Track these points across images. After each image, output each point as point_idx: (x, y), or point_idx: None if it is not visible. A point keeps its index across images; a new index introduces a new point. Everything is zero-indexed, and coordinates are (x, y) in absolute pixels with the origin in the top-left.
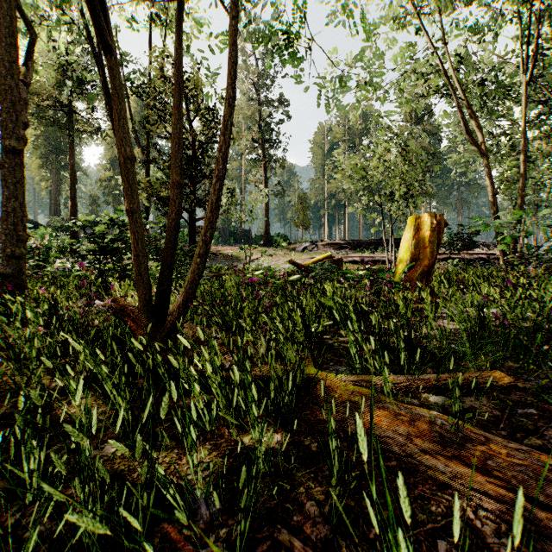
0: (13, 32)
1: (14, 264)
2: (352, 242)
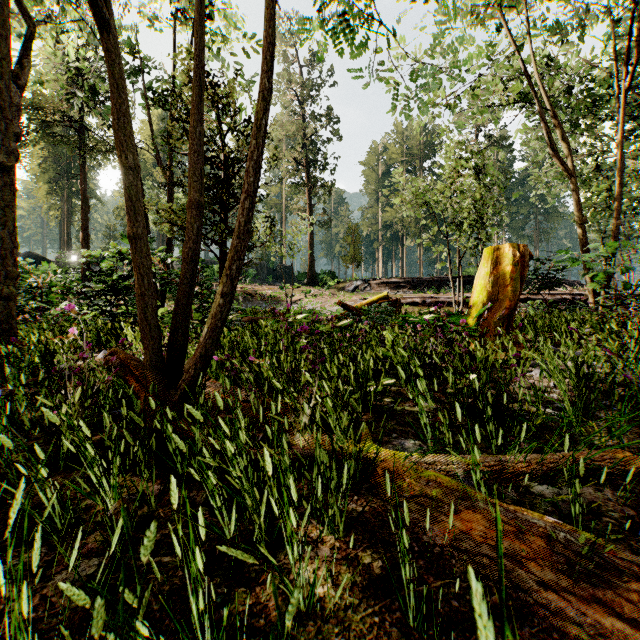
0: (0, 22)
1: (1, 306)
2: (411, 281)
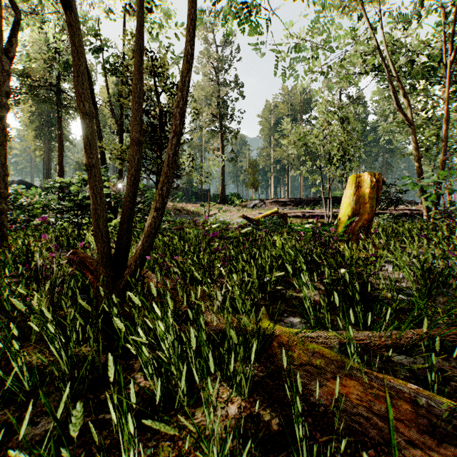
0: None
1: None
2: (294, 200)
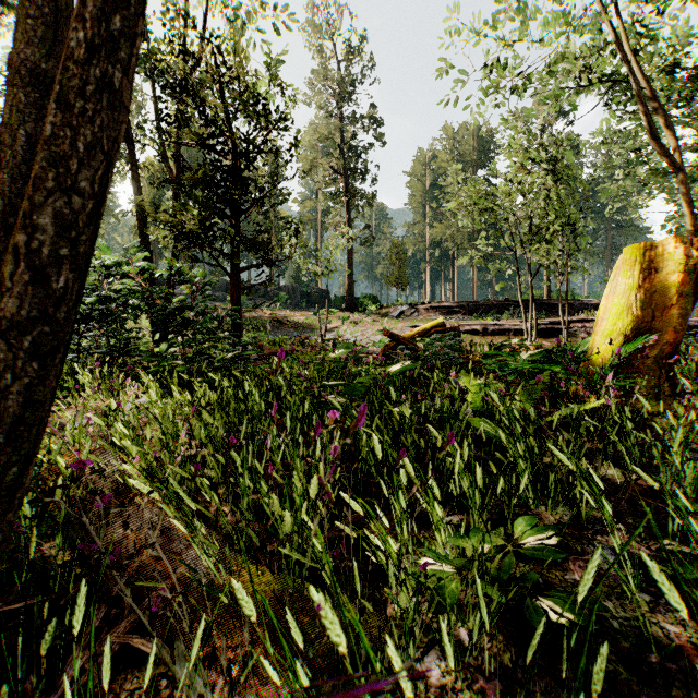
0: None
1: None
2: (466, 305)
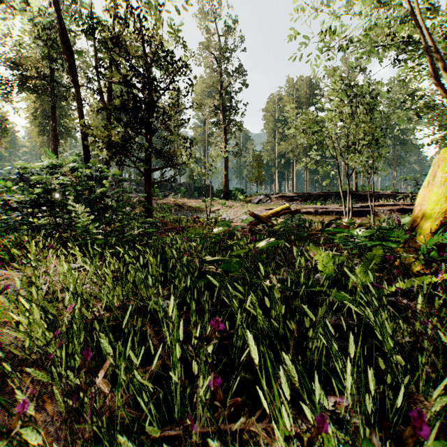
0: None
1: None
2: (302, 195)
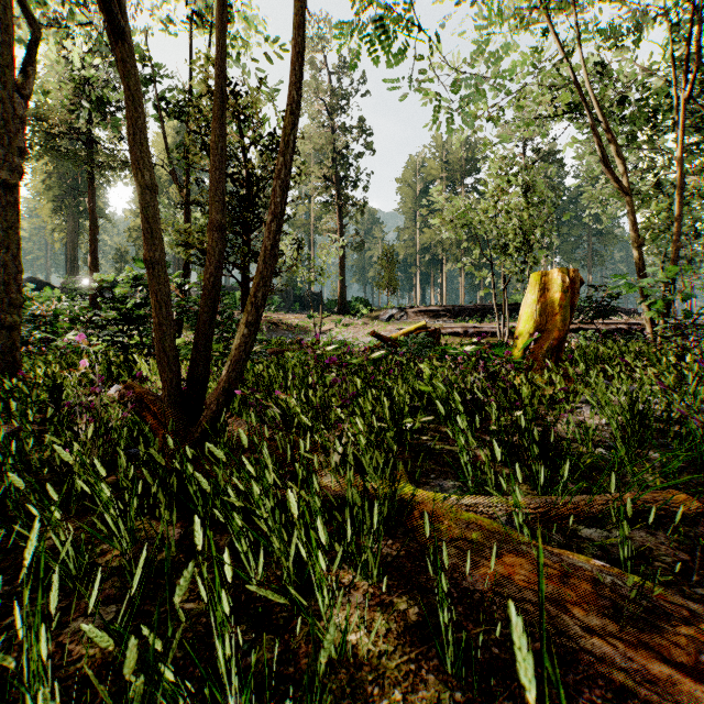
0: (3, 27)
1: (4, 336)
2: (452, 309)
